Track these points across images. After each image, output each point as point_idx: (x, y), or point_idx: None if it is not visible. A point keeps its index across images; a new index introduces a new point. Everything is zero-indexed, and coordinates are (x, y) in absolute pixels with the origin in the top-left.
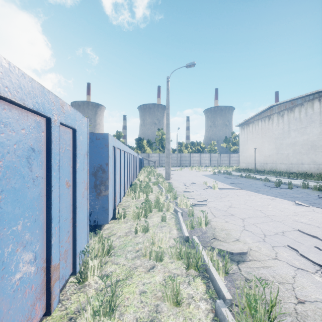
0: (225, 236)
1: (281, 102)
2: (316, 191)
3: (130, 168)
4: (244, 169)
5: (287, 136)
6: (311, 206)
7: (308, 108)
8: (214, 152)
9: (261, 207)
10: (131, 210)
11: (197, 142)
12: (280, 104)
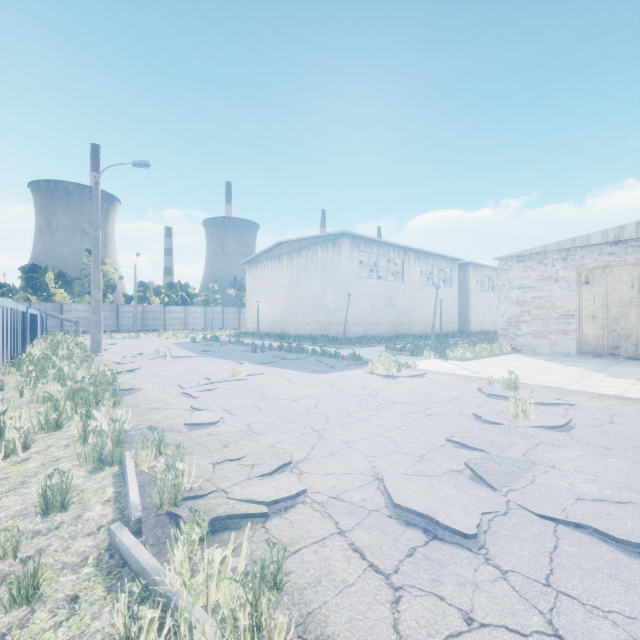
0: (129, 387)
1: (289, 240)
2: (284, 353)
3: (9, 332)
4: (250, 333)
5: (296, 286)
6: (252, 363)
7: (314, 254)
8: (214, 304)
9: (200, 368)
10: (13, 380)
11: (181, 284)
12: (290, 242)
